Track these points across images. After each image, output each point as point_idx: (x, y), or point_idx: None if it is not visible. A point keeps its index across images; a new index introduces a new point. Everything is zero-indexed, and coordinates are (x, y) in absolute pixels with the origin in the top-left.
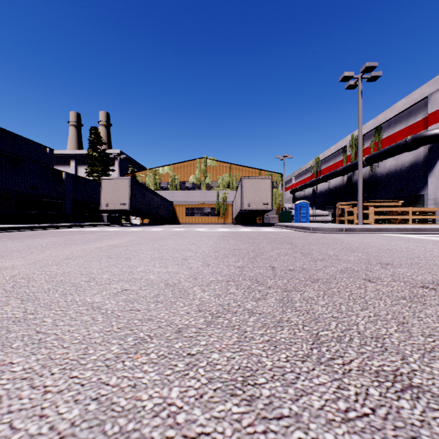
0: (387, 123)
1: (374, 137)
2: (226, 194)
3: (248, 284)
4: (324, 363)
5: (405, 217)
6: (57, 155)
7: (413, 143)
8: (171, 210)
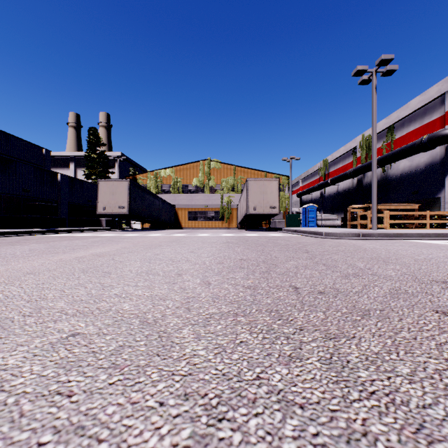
0: (401, 123)
1: (386, 137)
2: (231, 197)
3: (267, 321)
4: None
5: (422, 222)
6: (56, 157)
7: (429, 143)
8: (173, 215)
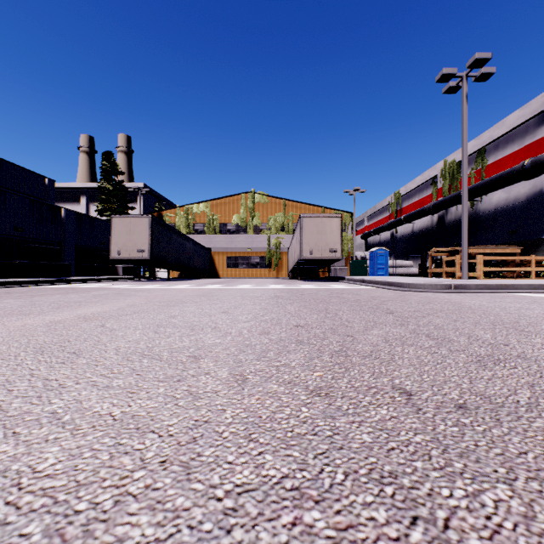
0: (494, 144)
1: (475, 163)
2: (280, 239)
3: (384, 530)
4: None
5: (526, 269)
6: (64, 189)
7: (533, 169)
8: (208, 260)
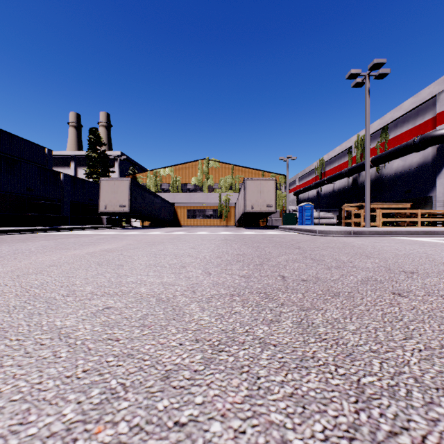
0: (394, 123)
1: (380, 137)
2: (229, 196)
3: (256, 299)
4: (383, 443)
5: (414, 220)
6: (57, 156)
7: (421, 143)
8: (172, 213)
